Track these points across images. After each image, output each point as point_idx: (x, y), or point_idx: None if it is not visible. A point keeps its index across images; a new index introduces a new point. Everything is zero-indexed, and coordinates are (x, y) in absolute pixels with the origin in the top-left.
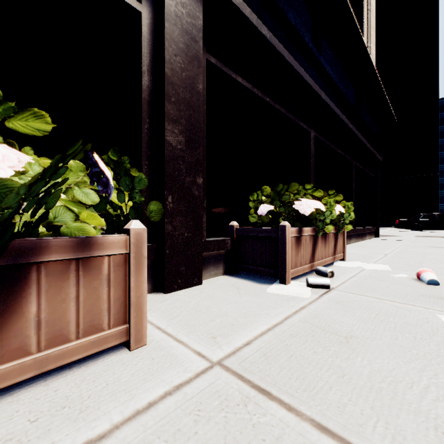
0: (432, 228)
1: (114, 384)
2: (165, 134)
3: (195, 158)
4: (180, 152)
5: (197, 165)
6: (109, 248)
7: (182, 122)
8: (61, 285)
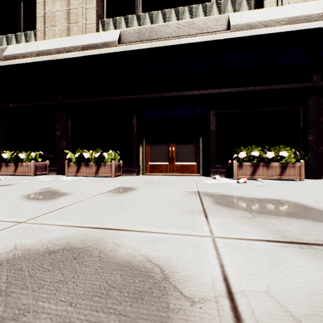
0: None
1: (299, 182)
2: (307, 138)
3: (319, 141)
4: (313, 141)
5: (320, 143)
6: (297, 164)
7: (314, 132)
8: (290, 169)
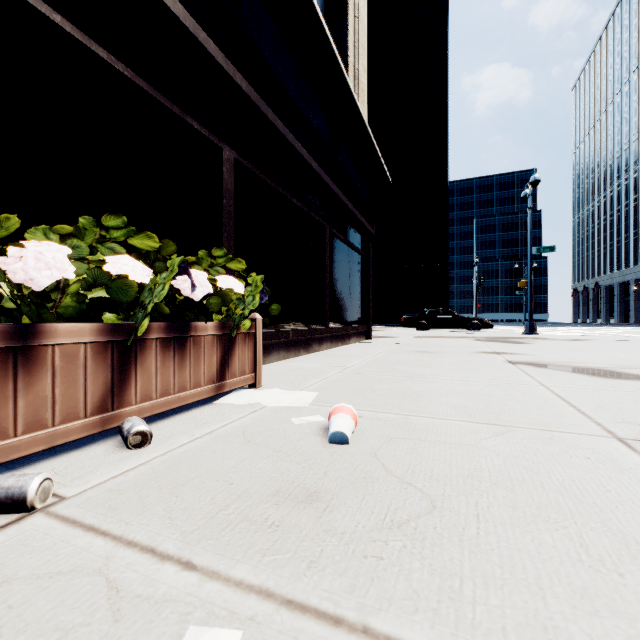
0: (437, 327)
1: None
2: None
3: None
4: None
5: None
6: None
7: None
8: None
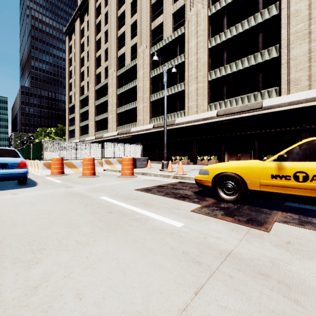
0: None
1: None
2: None
3: None
4: None
5: None
6: None
7: None
8: None
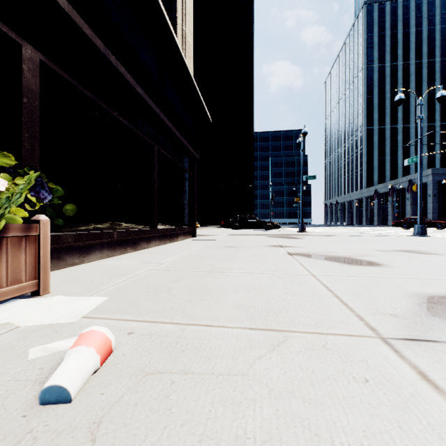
0: (245, 227)
1: None
2: None
3: None
4: None
5: None
6: None
7: None
8: None
